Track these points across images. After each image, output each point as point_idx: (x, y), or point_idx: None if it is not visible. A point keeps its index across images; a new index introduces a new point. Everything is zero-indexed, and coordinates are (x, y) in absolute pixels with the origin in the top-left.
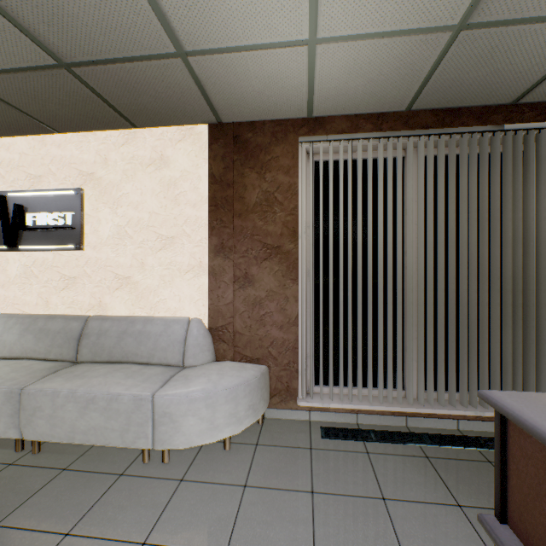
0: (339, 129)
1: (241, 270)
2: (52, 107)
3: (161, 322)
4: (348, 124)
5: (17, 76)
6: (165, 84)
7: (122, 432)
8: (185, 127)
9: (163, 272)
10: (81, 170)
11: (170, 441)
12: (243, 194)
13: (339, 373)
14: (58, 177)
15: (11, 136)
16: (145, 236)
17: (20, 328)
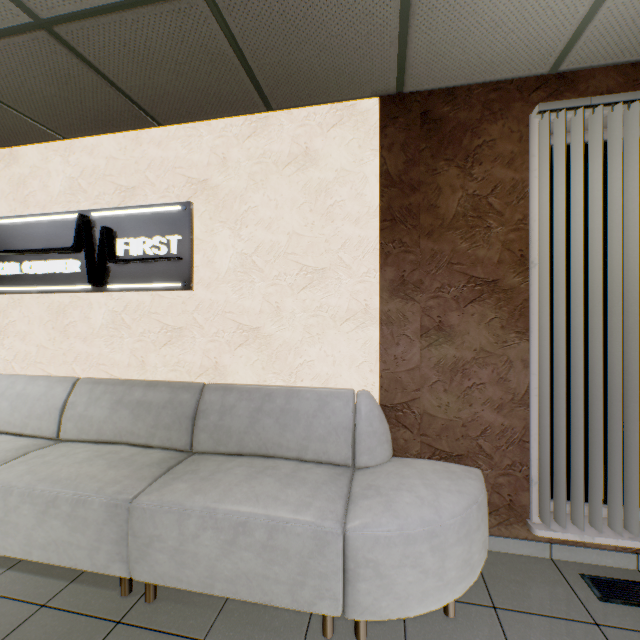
0: (603, 88)
1: (432, 317)
2: (162, 79)
3: (312, 395)
4: (619, 80)
5: (126, 17)
6: (348, 18)
7: (292, 586)
8: (342, 104)
9: (308, 321)
10: (189, 176)
11: (373, 607)
12: (435, 200)
13: (611, 487)
14: (157, 187)
15: (96, 133)
16: (281, 268)
17: (111, 399)
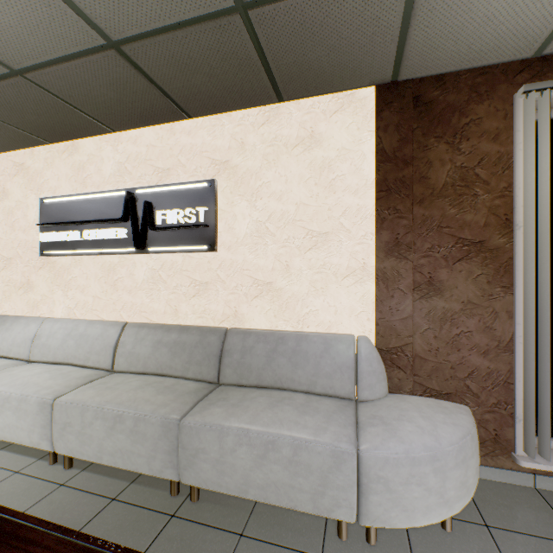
0: None
1: (423, 273)
2: (197, 81)
3: (319, 339)
4: None
5: (177, 35)
6: (357, 22)
7: (314, 495)
8: (343, 94)
9: (313, 277)
10: (213, 158)
11: (384, 517)
12: (426, 172)
13: None
14: (187, 168)
15: (139, 127)
16: (290, 233)
17: (153, 339)
